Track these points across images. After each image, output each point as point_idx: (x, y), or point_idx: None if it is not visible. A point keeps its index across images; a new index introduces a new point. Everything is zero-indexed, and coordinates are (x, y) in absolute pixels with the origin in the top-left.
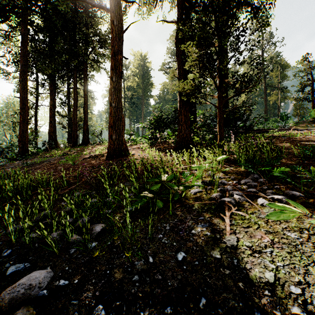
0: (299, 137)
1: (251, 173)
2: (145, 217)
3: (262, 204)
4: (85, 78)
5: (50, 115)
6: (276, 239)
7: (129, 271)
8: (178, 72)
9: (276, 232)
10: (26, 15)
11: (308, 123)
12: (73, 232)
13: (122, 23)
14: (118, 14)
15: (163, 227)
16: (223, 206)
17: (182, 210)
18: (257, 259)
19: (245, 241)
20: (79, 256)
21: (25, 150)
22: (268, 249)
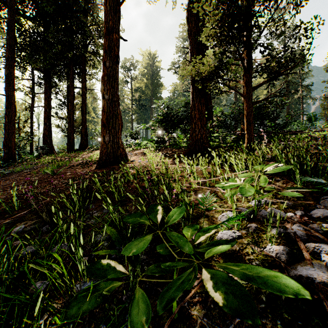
0: None
1: (320, 195)
2: None
3: None
4: (83, 74)
5: (45, 117)
6: None
7: None
8: (190, 55)
9: None
10: None
11: None
12: None
13: None
14: None
15: None
16: None
17: (203, 301)
18: None
19: None
20: None
21: (11, 156)
22: None
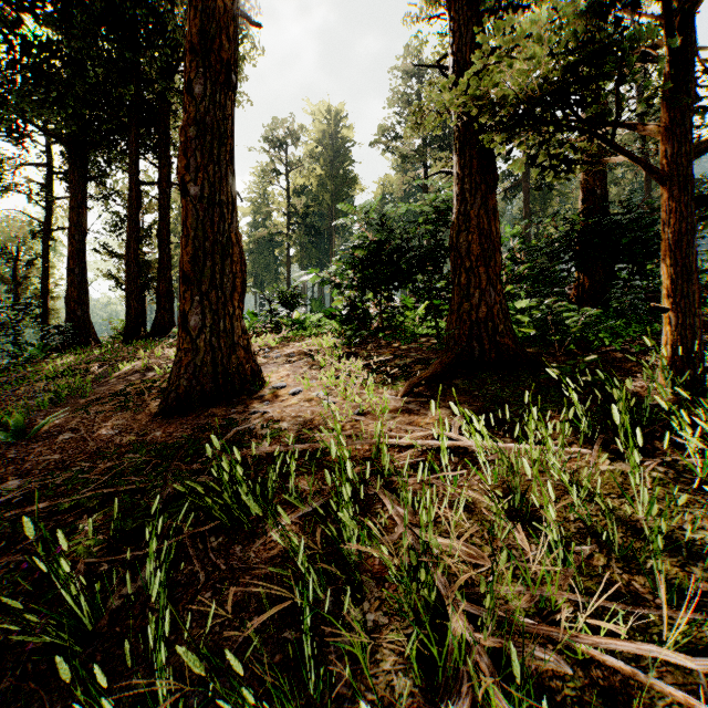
0: None
1: None
2: None
3: None
4: (162, 146)
5: (70, 253)
6: None
7: None
8: (453, 62)
9: None
10: None
11: None
12: None
13: None
14: None
15: None
16: None
17: None
18: None
19: None
20: None
21: None
22: None
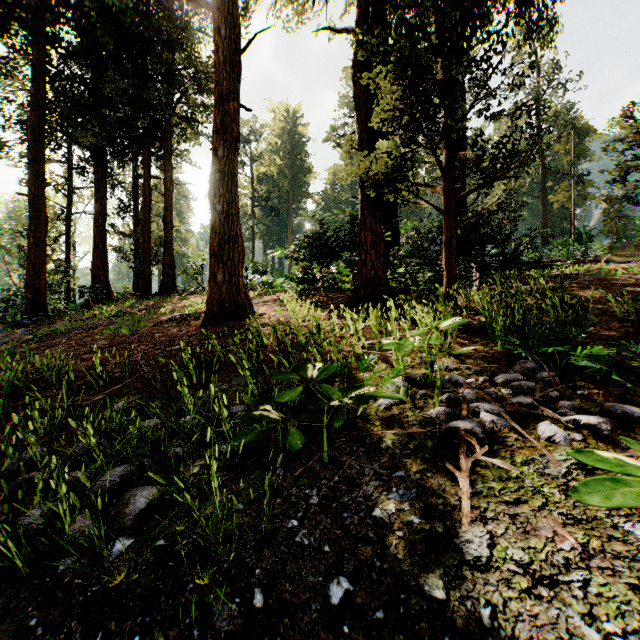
0: (620, 276)
1: (520, 359)
2: (261, 471)
3: (550, 438)
4: (167, 156)
5: (96, 233)
6: (594, 542)
7: (194, 638)
8: (358, 138)
9: (593, 519)
10: (42, 23)
11: (634, 248)
12: (77, 510)
13: (239, 34)
14: (229, 14)
15: (302, 497)
16: (453, 443)
17: (354, 452)
18: (546, 607)
19: (511, 546)
20: (76, 582)
21: (40, 305)
22: (576, 573)
